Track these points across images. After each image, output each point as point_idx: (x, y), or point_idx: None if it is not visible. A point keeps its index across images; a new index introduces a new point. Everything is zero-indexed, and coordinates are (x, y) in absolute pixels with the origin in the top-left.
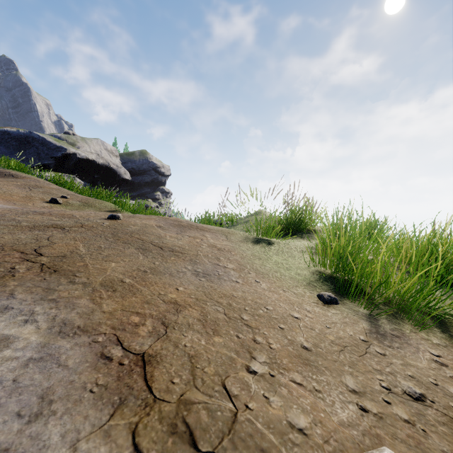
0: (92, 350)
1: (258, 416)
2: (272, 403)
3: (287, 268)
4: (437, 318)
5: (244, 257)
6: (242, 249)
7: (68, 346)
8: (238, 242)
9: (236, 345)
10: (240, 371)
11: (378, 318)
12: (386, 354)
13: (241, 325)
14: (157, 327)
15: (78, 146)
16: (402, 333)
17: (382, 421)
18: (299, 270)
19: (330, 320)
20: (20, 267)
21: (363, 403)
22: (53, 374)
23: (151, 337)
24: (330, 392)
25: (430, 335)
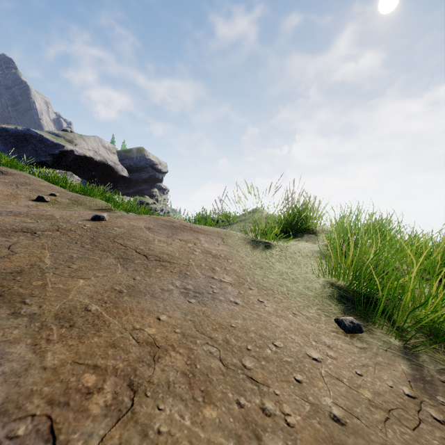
0: None
1: None
2: None
3: (294, 280)
4: None
5: (243, 266)
6: (240, 255)
7: None
8: (236, 246)
9: (237, 421)
10: None
11: (416, 353)
12: None
13: (243, 380)
14: (120, 394)
15: (75, 144)
16: None
17: None
18: (308, 281)
19: (359, 361)
20: None
21: None
22: None
23: (106, 417)
24: None
25: None
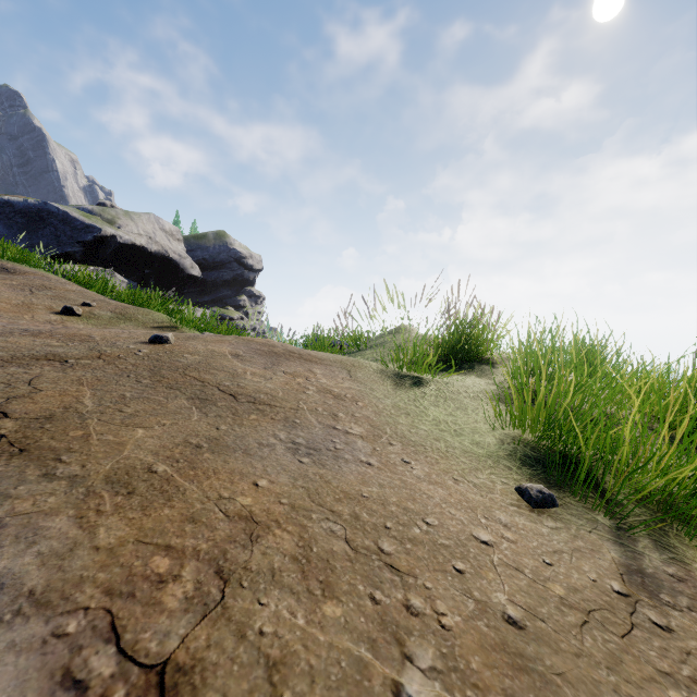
0: (45, 661)
1: None
2: None
3: (456, 432)
4: None
5: (380, 411)
6: (376, 396)
7: None
8: (370, 382)
9: (371, 622)
10: None
11: (634, 537)
12: (671, 629)
13: (380, 568)
14: (205, 583)
15: (119, 225)
16: (687, 571)
17: None
18: (478, 434)
19: (549, 546)
20: None
21: None
22: None
23: (188, 612)
24: None
25: None
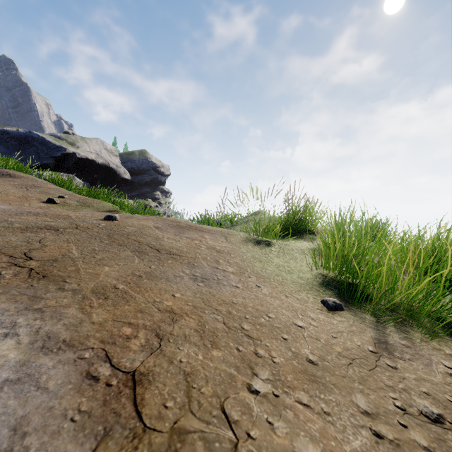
0: (77, 368)
1: (261, 447)
2: (276, 429)
3: (289, 271)
4: (447, 325)
5: (244, 259)
6: (242, 251)
7: (50, 364)
8: (238, 243)
9: (236, 359)
10: (240, 390)
11: (386, 326)
12: (397, 368)
13: (242, 336)
14: (150, 339)
15: (77, 146)
16: (412, 343)
17: (399, 449)
18: (301, 273)
19: (336, 329)
20: (7, 272)
21: (377, 427)
22: (30, 399)
23: (143, 351)
24: (341, 414)
25: (442, 345)
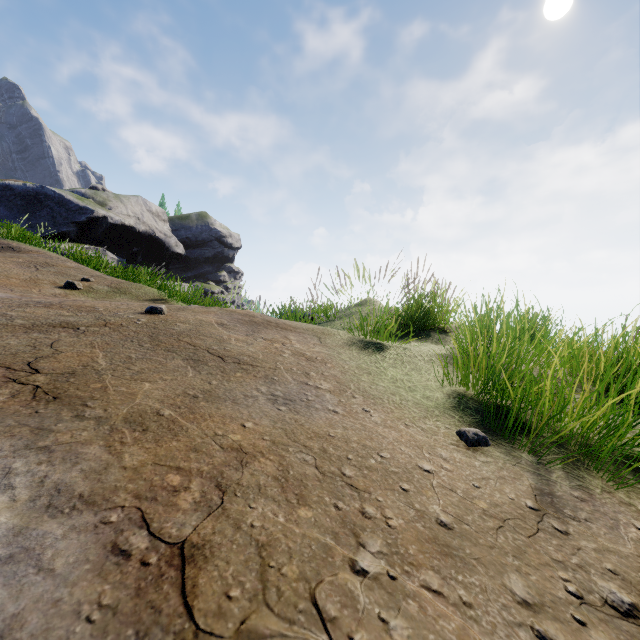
0: (98, 538)
1: None
2: (393, 631)
3: (410, 388)
4: (639, 468)
5: (346, 371)
6: (343, 358)
7: (59, 532)
8: (337, 347)
9: (334, 521)
10: (340, 570)
11: (551, 469)
12: (569, 533)
13: (342, 487)
14: (208, 493)
15: (109, 207)
16: (590, 494)
17: None
18: (428, 390)
19: (479, 475)
20: (1, 392)
21: (542, 626)
22: (26, 588)
23: (197, 511)
24: (488, 606)
25: (633, 497)
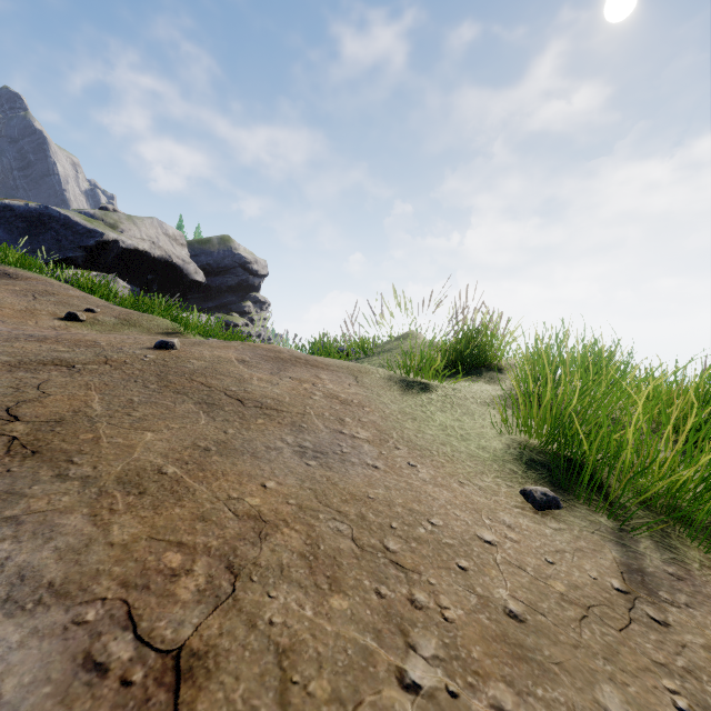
0: (67, 645)
1: None
2: None
3: (463, 437)
4: None
5: (387, 416)
6: (383, 401)
7: (15, 638)
8: (376, 388)
9: (376, 614)
10: (385, 685)
11: (637, 538)
12: (668, 623)
13: (385, 565)
14: (216, 577)
15: (121, 230)
16: (687, 570)
17: None
18: (484, 439)
19: (552, 546)
20: None
21: None
22: None
23: (200, 603)
24: None
25: None
